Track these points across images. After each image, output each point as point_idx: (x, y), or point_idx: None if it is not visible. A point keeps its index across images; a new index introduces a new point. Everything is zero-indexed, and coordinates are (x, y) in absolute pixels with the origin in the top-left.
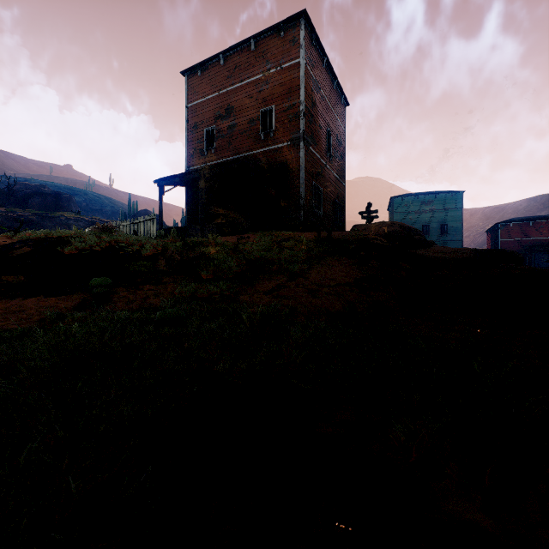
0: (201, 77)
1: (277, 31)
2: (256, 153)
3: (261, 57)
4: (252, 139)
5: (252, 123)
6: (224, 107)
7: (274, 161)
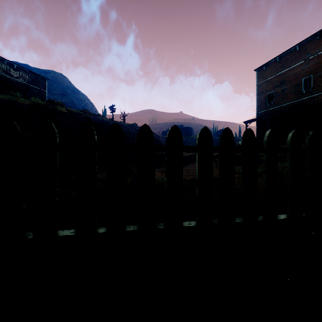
0: (265, 70)
1: (314, 36)
2: (300, 100)
3: (302, 52)
4: (297, 94)
5: (297, 86)
6: (278, 81)
7: (311, 103)
